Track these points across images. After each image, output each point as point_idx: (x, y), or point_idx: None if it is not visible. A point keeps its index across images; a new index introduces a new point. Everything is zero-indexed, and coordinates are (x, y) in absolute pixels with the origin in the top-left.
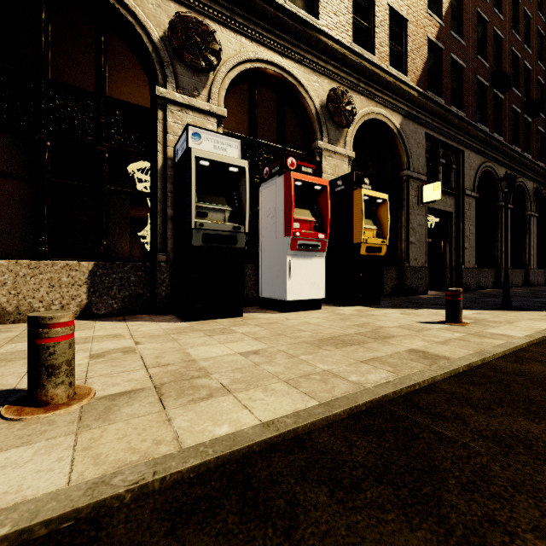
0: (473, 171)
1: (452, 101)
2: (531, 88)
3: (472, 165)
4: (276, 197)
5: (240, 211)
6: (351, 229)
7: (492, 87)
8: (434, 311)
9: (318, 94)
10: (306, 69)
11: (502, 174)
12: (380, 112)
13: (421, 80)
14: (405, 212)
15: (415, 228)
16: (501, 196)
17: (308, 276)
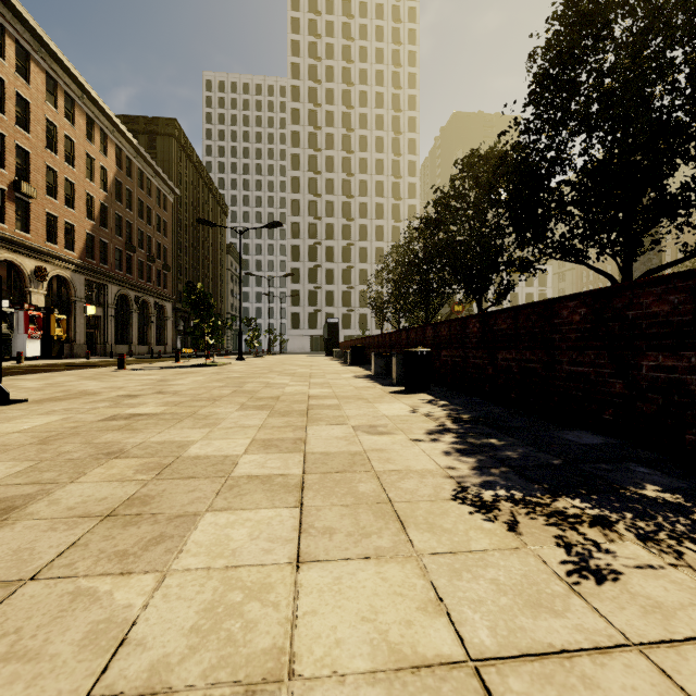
0: (114, 294)
1: (102, 257)
2: (153, 246)
3: (113, 291)
4: (19, 318)
5: (10, 326)
6: (50, 329)
7: (126, 250)
8: (85, 359)
9: (30, 267)
10: (24, 257)
11: (132, 295)
12: (61, 271)
13: (83, 253)
14: (74, 317)
15: (80, 325)
16: (132, 307)
17: (34, 348)
